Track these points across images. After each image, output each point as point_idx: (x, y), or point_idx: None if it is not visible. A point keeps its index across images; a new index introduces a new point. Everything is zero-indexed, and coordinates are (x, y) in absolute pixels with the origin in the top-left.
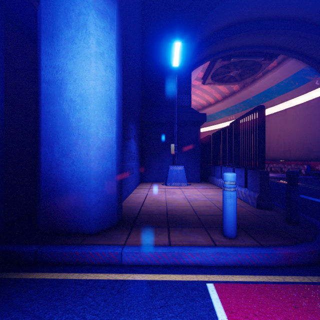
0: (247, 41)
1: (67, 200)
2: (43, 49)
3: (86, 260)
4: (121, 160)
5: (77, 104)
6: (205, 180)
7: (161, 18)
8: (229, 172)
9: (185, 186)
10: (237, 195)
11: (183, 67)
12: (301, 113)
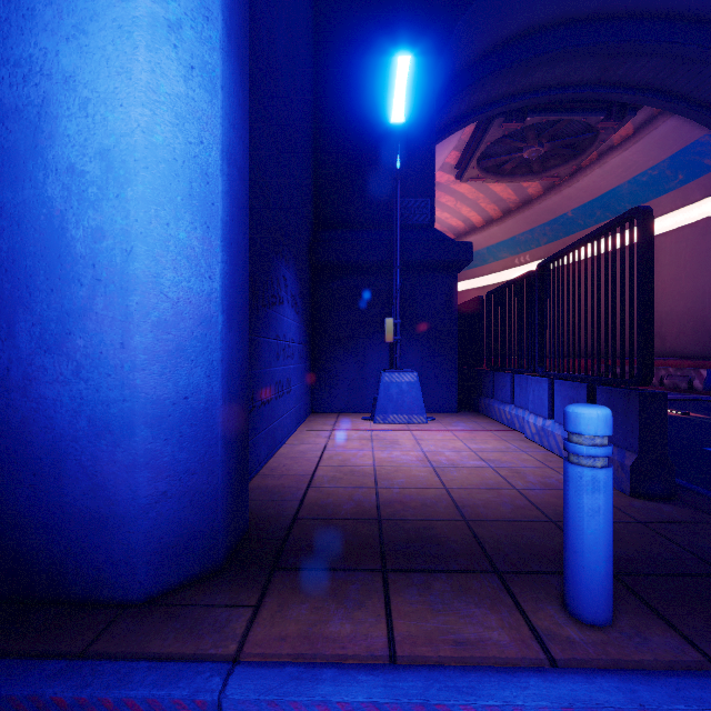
0: (567, 73)
1: (58, 492)
2: None
3: None
4: (243, 362)
5: (90, 183)
6: (469, 407)
7: (360, 11)
8: (536, 389)
9: (422, 423)
10: (564, 452)
11: (414, 129)
12: (690, 246)
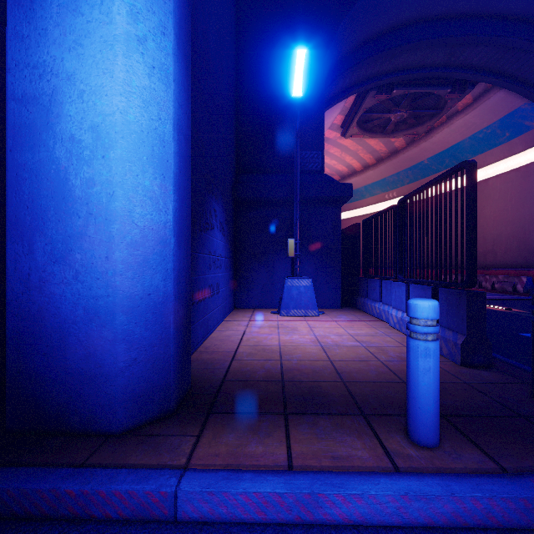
0: (422, 58)
1: (63, 358)
2: (11, 27)
3: (92, 510)
4: (187, 270)
5: (85, 148)
6: (350, 305)
7: (270, 13)
8: (397, 291)
9: (315, 316)
10: None
11: (309, 100)
12: (514, 185)
